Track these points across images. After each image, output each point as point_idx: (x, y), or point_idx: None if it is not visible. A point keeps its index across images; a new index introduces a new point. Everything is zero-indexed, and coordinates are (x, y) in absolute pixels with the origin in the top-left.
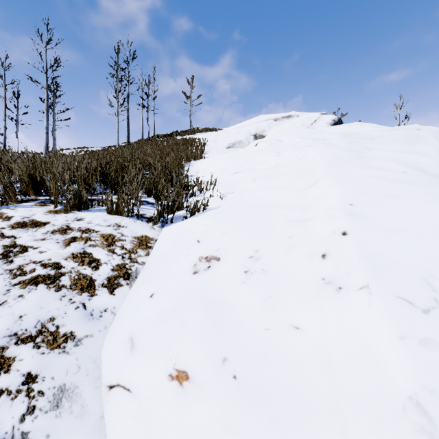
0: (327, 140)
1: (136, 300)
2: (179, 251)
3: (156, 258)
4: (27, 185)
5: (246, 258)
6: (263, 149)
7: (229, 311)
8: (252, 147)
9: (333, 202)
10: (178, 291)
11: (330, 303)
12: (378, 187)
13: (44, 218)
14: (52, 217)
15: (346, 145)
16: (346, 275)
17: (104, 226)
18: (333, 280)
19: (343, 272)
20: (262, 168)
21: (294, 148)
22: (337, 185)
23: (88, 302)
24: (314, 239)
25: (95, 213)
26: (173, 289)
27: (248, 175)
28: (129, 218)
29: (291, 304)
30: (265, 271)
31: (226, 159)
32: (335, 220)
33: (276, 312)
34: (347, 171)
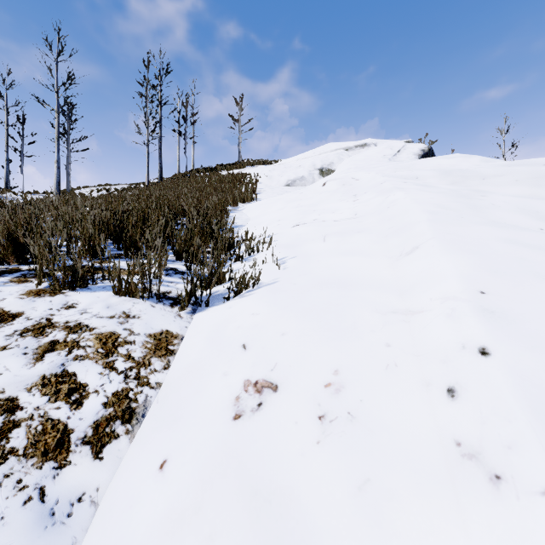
0: (421, 180)
1: (137, 472)
2: (214, 364)
3: (179, 375)
4: (4, 249)
5: (320, 386)
6: (333, 191)
7: (295, 515)
8: (318, 187)
9: (452, 286)
10: (206, 458)
11: (481, 509)
12: (516, 259)
13: (17, 306)
14: (29, 304)
15: (448, 187)
16: (505, 448)
17: (105, 318)
18: (480, 452)
19: (499, 440)
20: (334, 219)
21: (377, 190)
22: (452, 255)
23: (50, 484)
24: (428, 353)
25: (96, 294)
26: (199, 453)
27: (315, 229)
28: (146, 301)
29: (407, 500)
30: (354, 417)
31: (285, 203)
32: (460, 321)
33: (381, 521)
34: (461, 230)
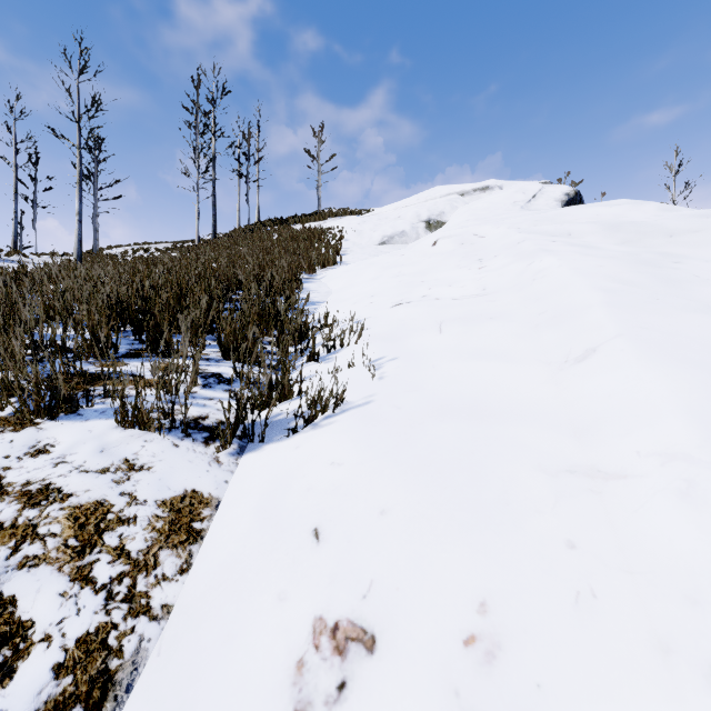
0: (576, 237)
1: None
2: (263, 571)
3: (203, 590)
4: None
5: (455, 644)
6: (448, 253)
7: None
8: (426, 247)
9: (677, 433)
10: None
11: None
12: None
13: None
14: None
15: (619, 249)
16: None
17: (92, 474)
18: None
19: None
20: (452, 295)
21: (513, 253)
22: (661, 369)
23: None
24: (653, 571)
25: (88, 425)
26: None
27: (426, 311)
28: (165, 435)
29: None
30: None
31: (380, 270)
32: None
33: None
34: (663, 321)
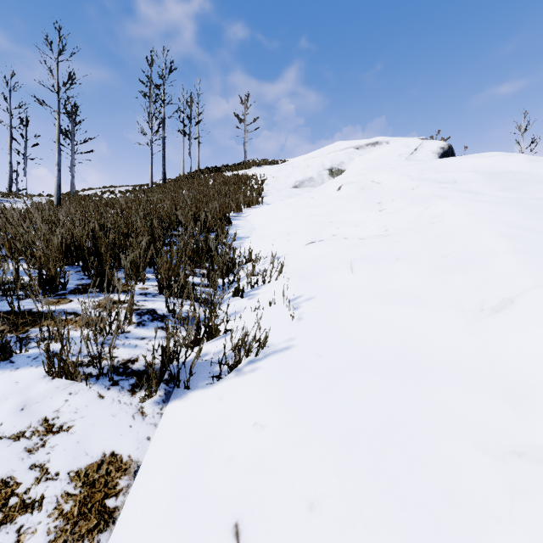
0: (461, 184)
1: None
2: None
3: None
4: None
5: None
6: (350, 196)
7: None
8: (332, 191)
9: None
10: None
11: None
12: None
13: None
14: None
15: (503, 195)
16: None
17: (4, 441)
18: None
19: None
20: (358, 235)
21: (408, 198)
22: None
23: None
24: None
25: (16, 375)
26: None
27: (336, 250)
28: (91, 385)
29: None
30: None
31: (294, 210)
32: None
33: None
34: None
